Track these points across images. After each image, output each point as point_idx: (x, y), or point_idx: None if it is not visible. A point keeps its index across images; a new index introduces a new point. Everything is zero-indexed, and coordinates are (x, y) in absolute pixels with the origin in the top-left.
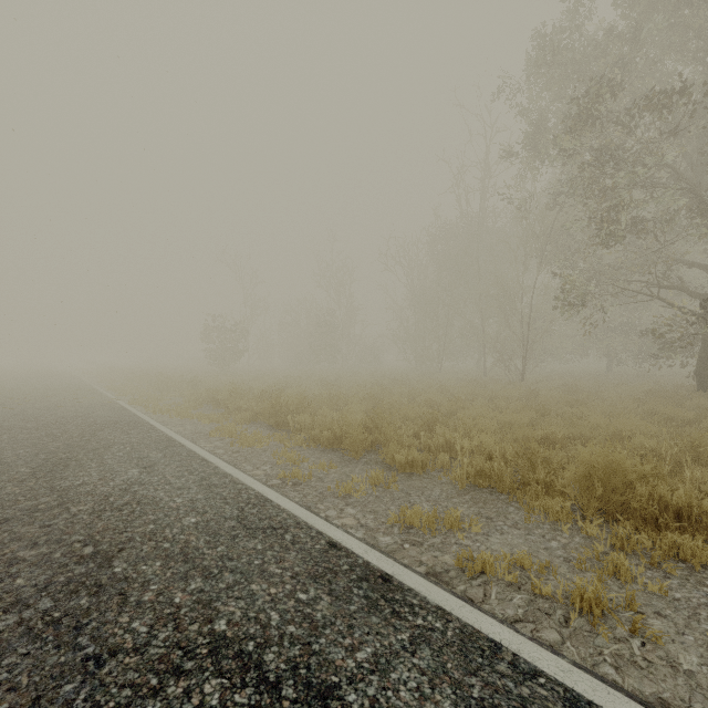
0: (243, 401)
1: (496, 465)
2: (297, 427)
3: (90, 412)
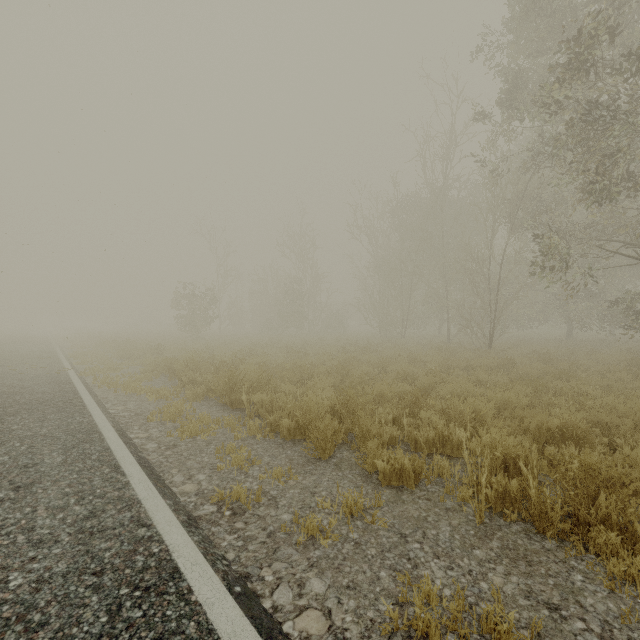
0: (201, 372)
1: (533, 490)
2: (252, 409)
3: (25, 386)
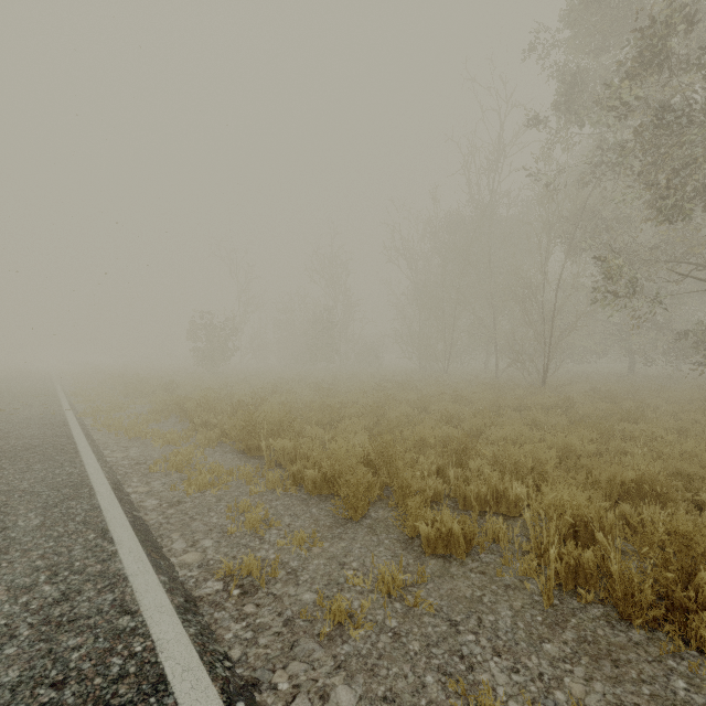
0: (216, 412)
1: (616, 566)
2: (272, 457)
3: (12, 429)
